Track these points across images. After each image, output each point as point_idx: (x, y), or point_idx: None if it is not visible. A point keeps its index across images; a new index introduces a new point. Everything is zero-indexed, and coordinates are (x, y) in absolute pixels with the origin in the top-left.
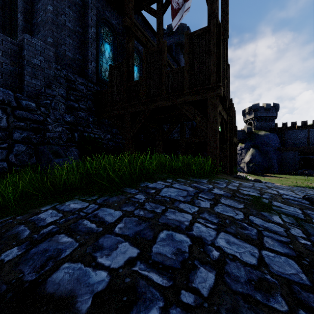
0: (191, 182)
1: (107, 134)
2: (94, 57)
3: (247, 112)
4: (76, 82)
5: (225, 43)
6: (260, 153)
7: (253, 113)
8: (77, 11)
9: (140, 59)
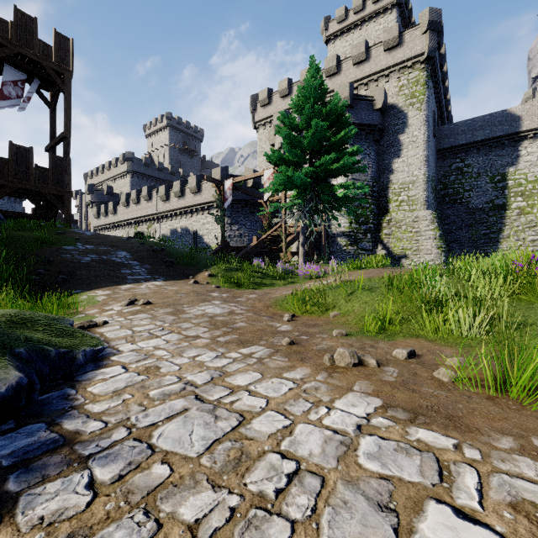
0: None
1: None
2: None
3: None
4: None
5: (55, 153)
6: None
7: None
8: None
9: None
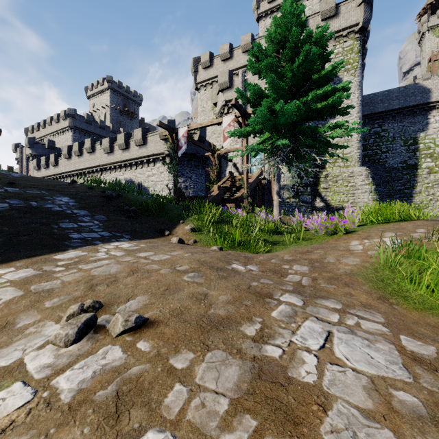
0: None
1: None
2: None
3: None
4: None
5: None
6: None
7: None
8: None
9: None
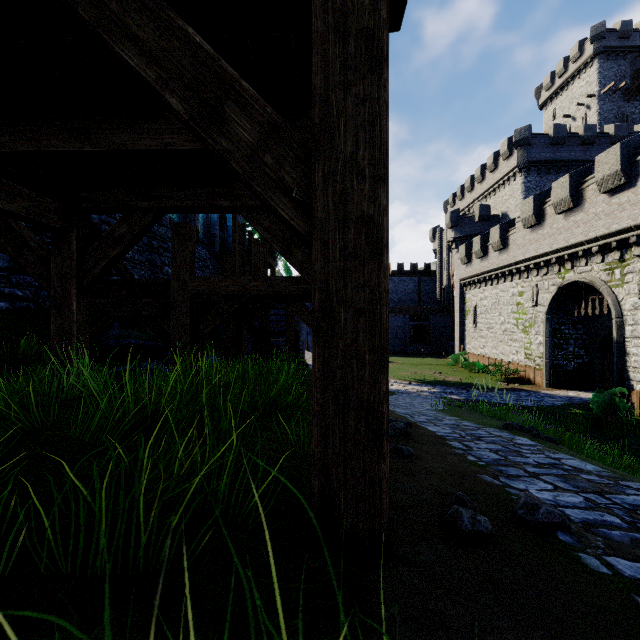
0: None
1: None
2: None
3: None
4: None
5: None
6: None
7: None
8: None
9: None
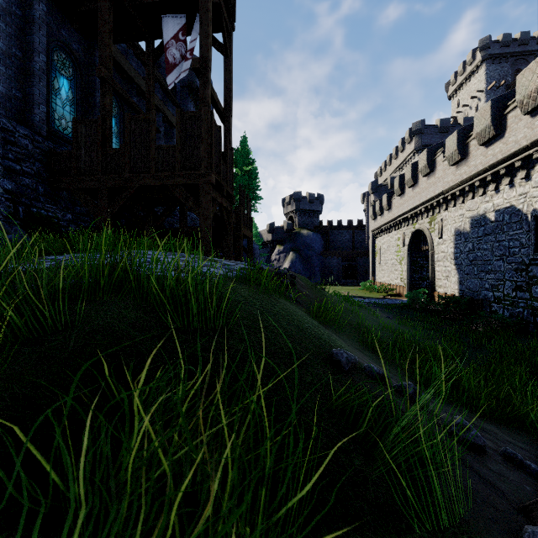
0: (170, 252)
1: (67, 213)
2: (45, 98)
3: (287, 202)
4: (15, 133)
5: (229, 123)
6: (302, 258)
7: (295, 204)
8: (14, 24)
9: (120, 106)
